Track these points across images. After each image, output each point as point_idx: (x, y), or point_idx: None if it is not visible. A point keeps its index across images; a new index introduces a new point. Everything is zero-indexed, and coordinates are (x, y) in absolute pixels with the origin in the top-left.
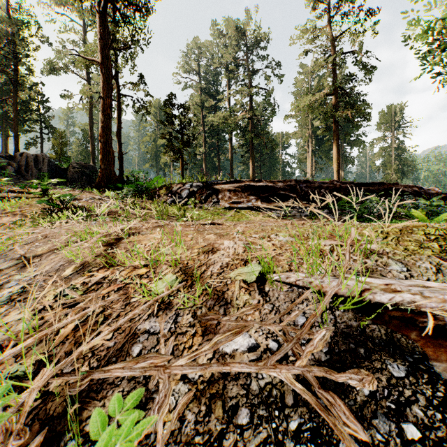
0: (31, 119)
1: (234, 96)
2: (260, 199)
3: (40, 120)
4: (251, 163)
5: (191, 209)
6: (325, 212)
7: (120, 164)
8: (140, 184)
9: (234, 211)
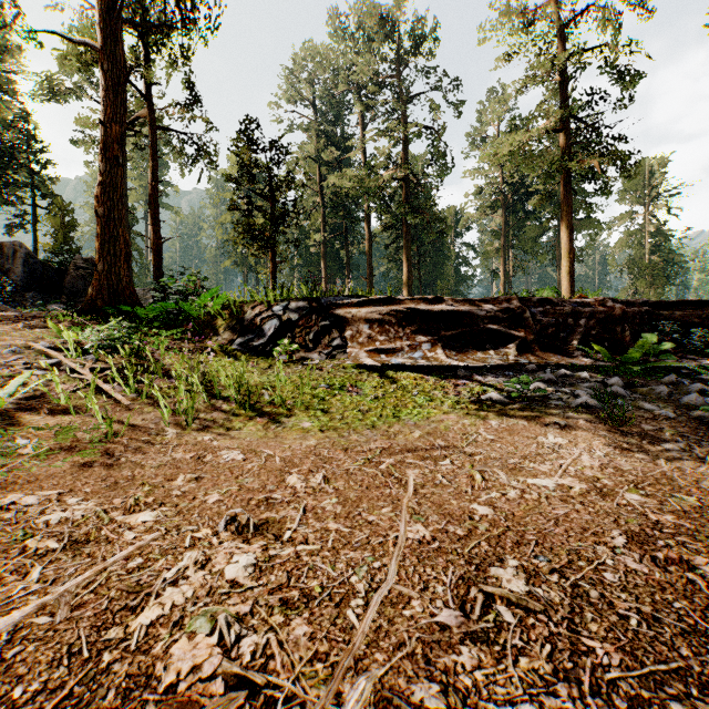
0: (14, 182)
1: (375, 140)
2: (442, 342)
3: (32, 183)
4: (406, 258)
5: (278, 369)
6: (624, 390)
7: (156, 261)
8: (168, 306)
9: (381, 376)
